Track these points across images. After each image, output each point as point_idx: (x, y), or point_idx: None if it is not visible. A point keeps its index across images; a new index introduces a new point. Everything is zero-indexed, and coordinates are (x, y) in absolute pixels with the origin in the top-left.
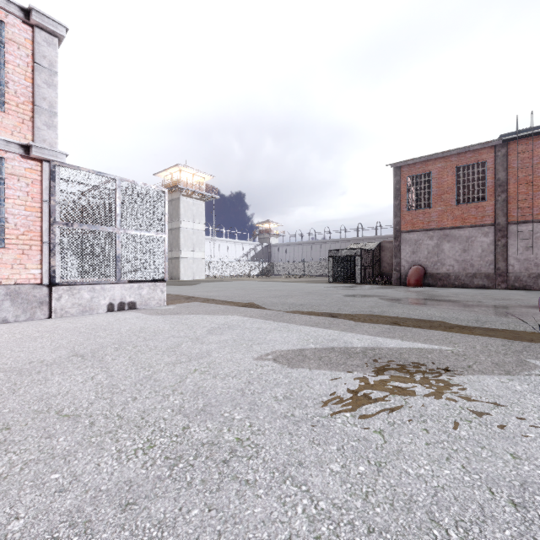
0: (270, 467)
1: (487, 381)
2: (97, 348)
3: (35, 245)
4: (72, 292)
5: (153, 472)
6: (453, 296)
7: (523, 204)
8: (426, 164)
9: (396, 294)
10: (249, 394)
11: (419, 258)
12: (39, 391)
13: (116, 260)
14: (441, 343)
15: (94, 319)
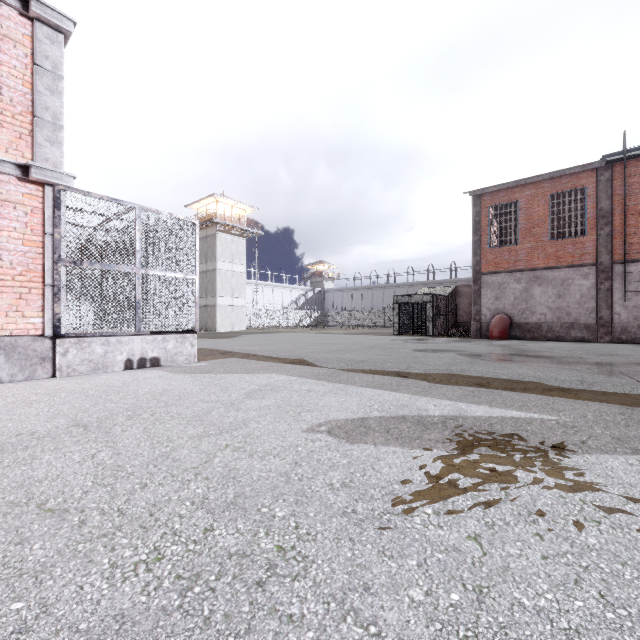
0: (323, 594)
1: (610, 463)
2: (105, 415)
3: (36, 287)
4: (81, 345)
5: (156, 601)
6: (547, 351)
7: (632, 239)
8: (512, 192)
9: (476, 348)
10: (295, 480)
11: (504, 305)
12: (21, 474)
13: (136, 306)
14: (542, 411)
15: (108, 378)
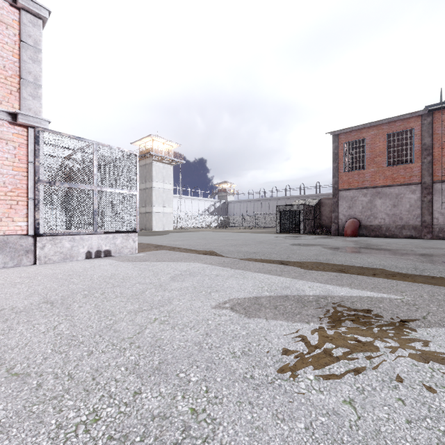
0: None
1: None
2: (68, 294)
3: (22, 200)
4: (54, 242)
5: None
6: (387, 245)
7: None
8: (361, 132)
9: (336, 243)
10: (206, 349)
11: (355, 212)
12: None
13: (94, 214)
14: (389, 292)
15: (73, 265)
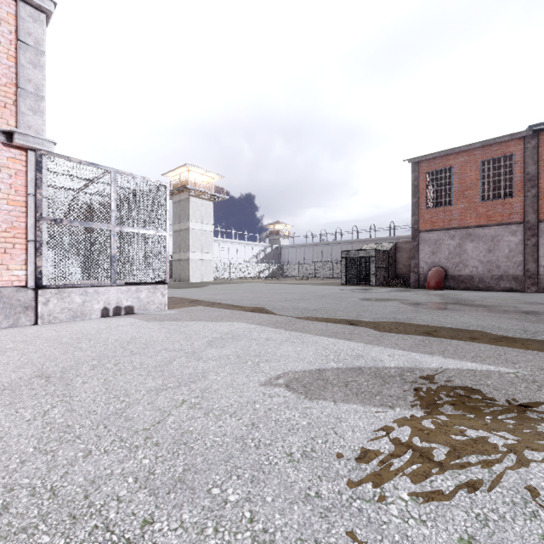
0: None
1: None
2: (71, 365)
3: (19, 243)
4: (61, 295)
5: None
6: (482, 300)
7: None
8: (447, 159)
9: (417, 297)
10: (252, 447)
11: (439, 259)
12: None
13: (112, 260)
14: (496, 363)
15: (84, 326)
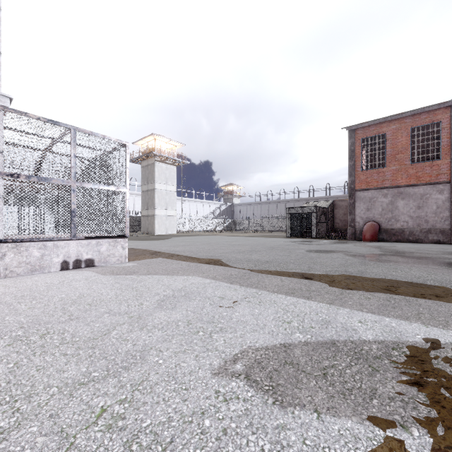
0: None
1: None
2: None
3: None
4: (18, 249)
5: None
6: (419, 252)
7: None
8: (380, 127)
9: (357, 249)
10: None
11: (374, 215)
12: None
13: (71, 215)
14: None
15: (37, 280)
